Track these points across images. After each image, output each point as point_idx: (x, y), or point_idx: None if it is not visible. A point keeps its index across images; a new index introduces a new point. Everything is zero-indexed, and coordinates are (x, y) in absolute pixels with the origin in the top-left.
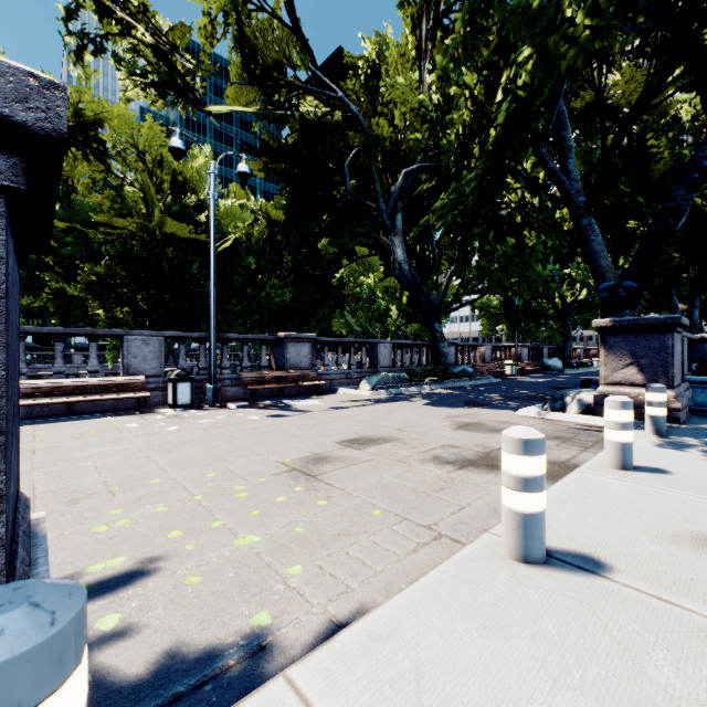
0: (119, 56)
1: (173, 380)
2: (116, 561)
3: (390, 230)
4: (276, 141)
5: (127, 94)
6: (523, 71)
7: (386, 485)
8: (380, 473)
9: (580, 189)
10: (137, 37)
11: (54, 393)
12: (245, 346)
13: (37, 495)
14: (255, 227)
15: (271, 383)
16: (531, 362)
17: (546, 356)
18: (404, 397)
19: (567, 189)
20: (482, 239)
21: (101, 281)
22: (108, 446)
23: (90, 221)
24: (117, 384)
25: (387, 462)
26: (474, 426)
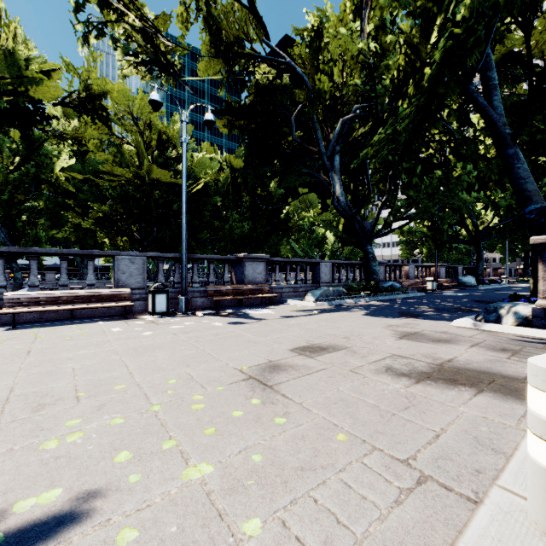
0: (116, 39)
1: (152, 292)
2: (49, 496)
3: (329, 169)
4: (237, 103)
5: (123, 71)
6: (461, 5)
7: (344, 400)
8: (336, 385)
9: (505, 123)
10: (129, 22)
11: (58, 302)
12: (211, 264)
13: (10, 398)
14: (221, 174)
15: (232, 295)
16: (449, 279)
17: (460, 274)
18: (344, 307)
19: (494, 122)
20: (410, 172)
21: (106, 217)
22: (91, 349)
23: (97, 171)
24: (108, 295)
25: (340, 372)
26: (416, 336)
